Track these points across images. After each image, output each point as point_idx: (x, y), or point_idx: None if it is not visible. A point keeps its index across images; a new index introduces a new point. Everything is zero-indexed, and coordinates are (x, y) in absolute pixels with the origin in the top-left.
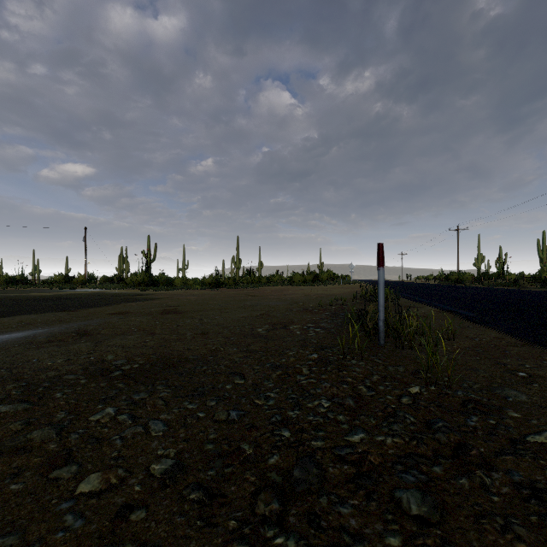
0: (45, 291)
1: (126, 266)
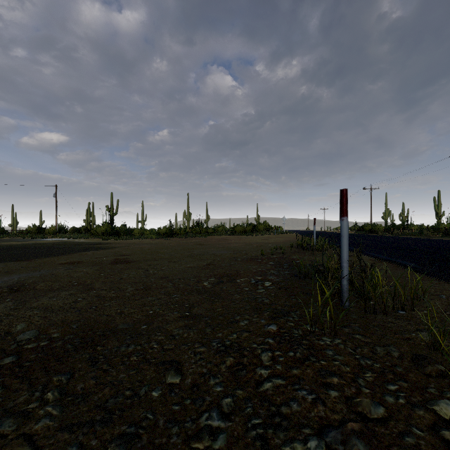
0: (17, 241)
1: (92, 218)
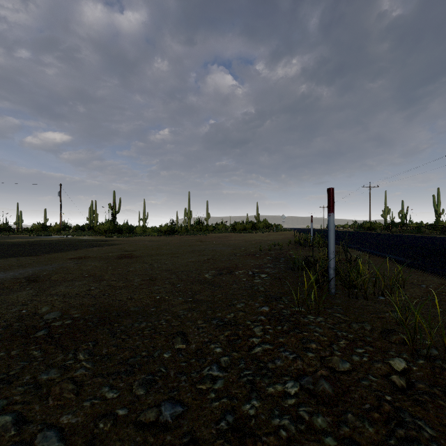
0: (23, 238)
1: (95, 216)
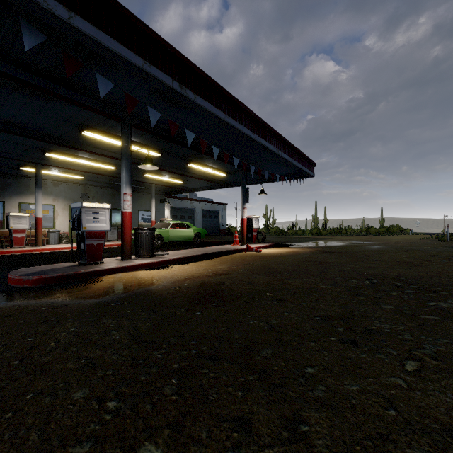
0: None
1: None
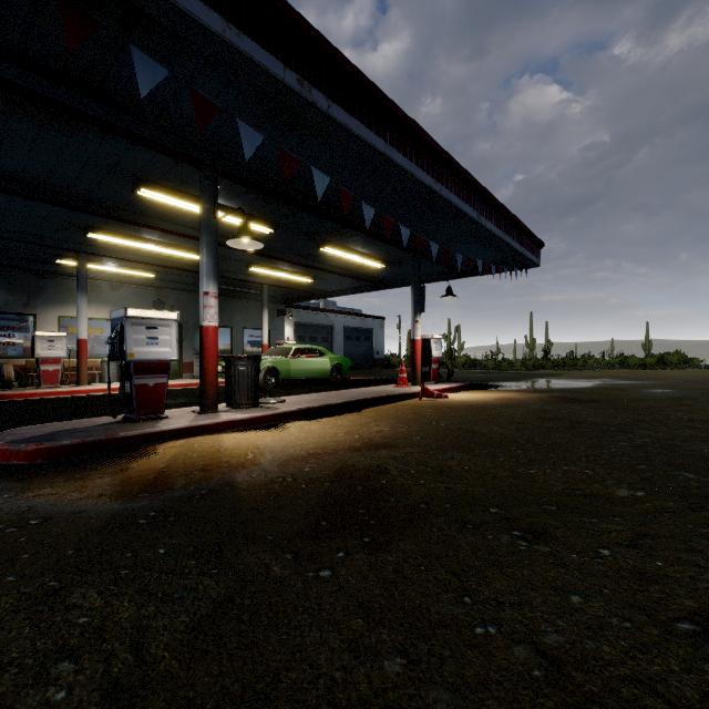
0: None
1: None
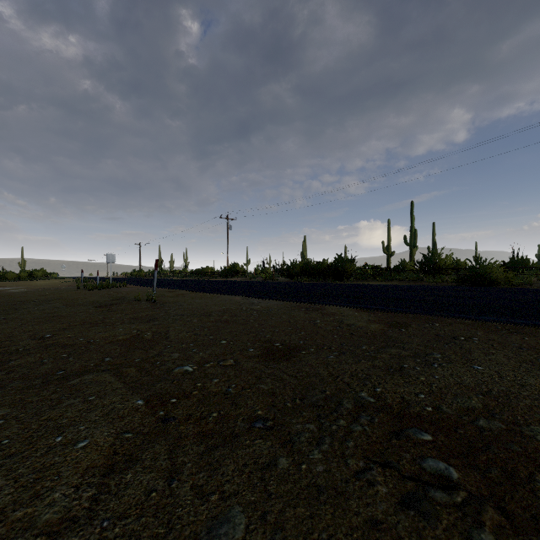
0: None
1: None
